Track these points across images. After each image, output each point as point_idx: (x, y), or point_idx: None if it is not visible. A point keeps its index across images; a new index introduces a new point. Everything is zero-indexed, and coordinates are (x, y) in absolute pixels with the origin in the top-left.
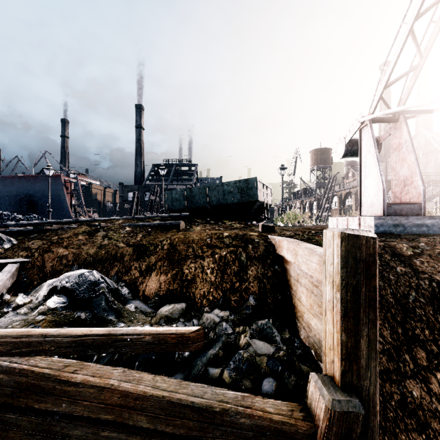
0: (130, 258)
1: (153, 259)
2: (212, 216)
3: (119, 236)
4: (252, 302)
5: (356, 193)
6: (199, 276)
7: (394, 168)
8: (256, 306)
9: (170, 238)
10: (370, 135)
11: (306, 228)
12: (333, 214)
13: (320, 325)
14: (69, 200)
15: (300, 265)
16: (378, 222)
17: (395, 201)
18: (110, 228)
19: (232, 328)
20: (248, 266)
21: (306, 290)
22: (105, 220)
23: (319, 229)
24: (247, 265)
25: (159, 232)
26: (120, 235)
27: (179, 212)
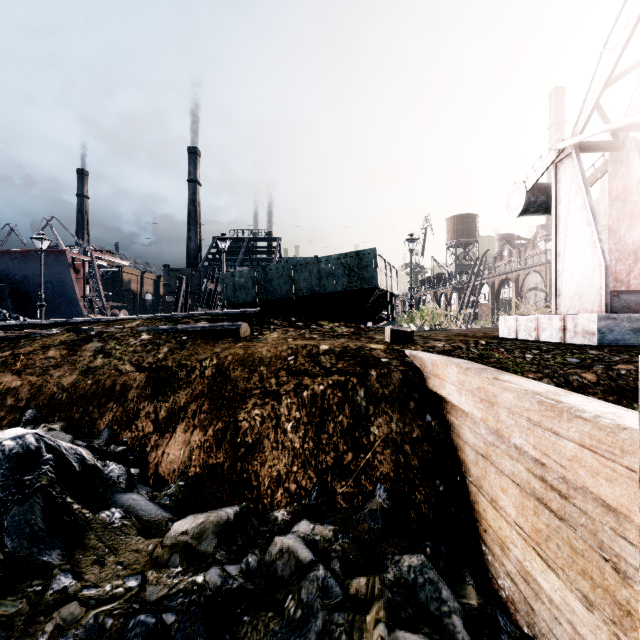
0: (140, 394)
1: (183, 397)
2: (299, 315)
3: (125, 351)
4: (383, 500)
5: (517, 280)
6: (269, 435)
7: (615, 230)
8: (390, 511)
9: (217, 355)
10: (575, 171)
11: (460, 334)
12: (481, 312)
13: (581, 605)
14: (81, 289)
15: (504, 429)
16: (604, 324)
17: (617, 287)
18: (113, 335)
19: (340, 586)
20: (371, 416)
21: (521, 491)
22: (114, 320)
23: (482, 336)
24: (368, 413)
25: (202, 342)
26: (128, 349)
27: (246, 307)
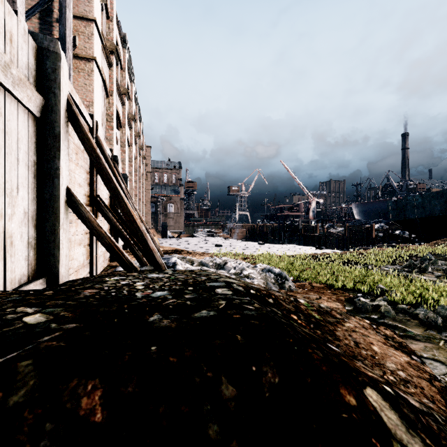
0: None
1: None
2: None
3: None
4: None
5: None
6: None
7: None
8: None
9: None
10: None
11: None
12: None
13: None
14: None
15: None
16: None
17: None
18: None
19: None
20: None
21: None
22: None
23: None
24: None
25: None
26: None
27: None
